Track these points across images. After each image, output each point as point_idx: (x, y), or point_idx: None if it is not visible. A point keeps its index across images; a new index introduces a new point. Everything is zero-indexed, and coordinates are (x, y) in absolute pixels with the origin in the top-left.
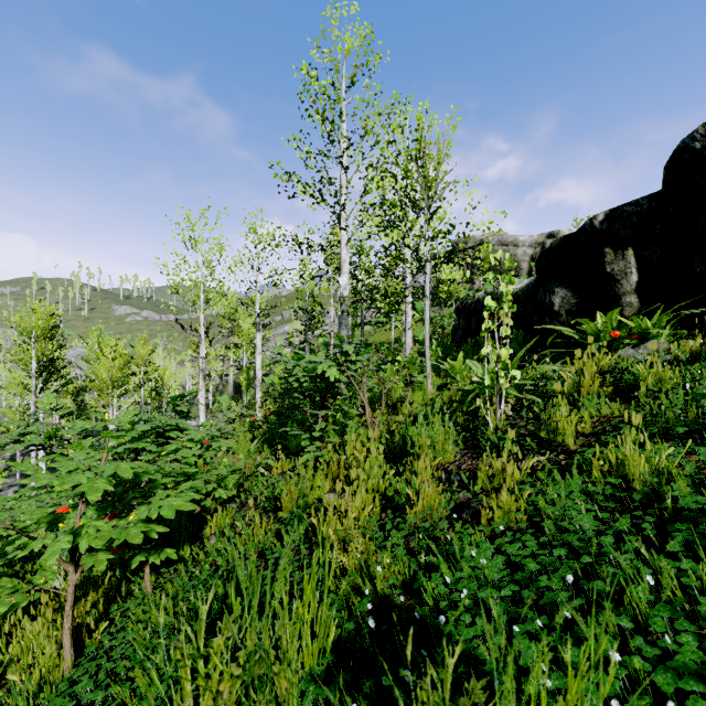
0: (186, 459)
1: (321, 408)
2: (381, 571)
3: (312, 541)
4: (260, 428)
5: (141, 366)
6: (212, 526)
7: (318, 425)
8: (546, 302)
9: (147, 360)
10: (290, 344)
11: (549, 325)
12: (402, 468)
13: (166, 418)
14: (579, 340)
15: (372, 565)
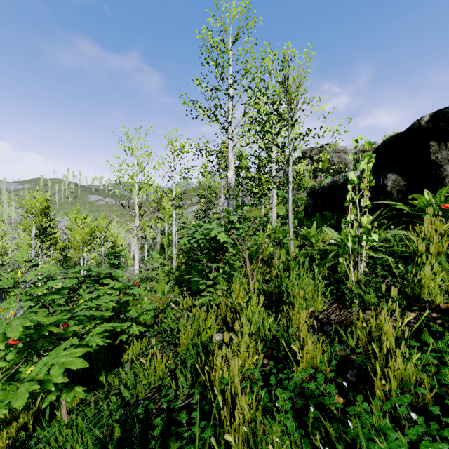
0: (105, 304)
1: (214, 262)
2: (269, 448)
3: (202, 384)
4: (174, 273)
5: (102, 232)
6: (129, 353)
7: (211, 274)
8: (380, 185)
9: (106, 228)
10: (196, 218)
11: (385, 201)
12: (279, 317)
13: (99, 269)
14: (412, 211)
15: (259, 438)
